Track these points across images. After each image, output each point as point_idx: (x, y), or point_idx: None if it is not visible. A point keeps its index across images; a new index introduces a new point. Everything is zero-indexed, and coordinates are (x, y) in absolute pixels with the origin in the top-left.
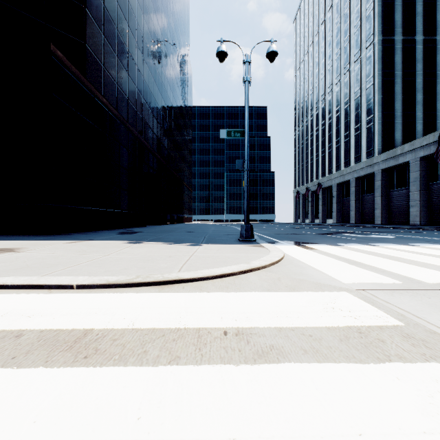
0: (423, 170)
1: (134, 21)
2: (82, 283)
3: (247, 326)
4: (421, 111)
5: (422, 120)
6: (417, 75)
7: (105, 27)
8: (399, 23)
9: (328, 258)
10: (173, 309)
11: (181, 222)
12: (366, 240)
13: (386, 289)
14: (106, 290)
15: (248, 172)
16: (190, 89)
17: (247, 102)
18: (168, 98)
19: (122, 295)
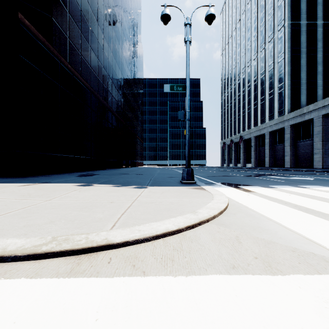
0: (324, 125)
1: (95, 5)
2: None
3: None
4: (321, 80)
5: (322, 86)
6: (318, 51)
7: (70, 6)
8: (304, 11)
9: (275, 203)
10: None
11: (135, 166)
12: (292, 182)
13: None
14: None
15: (189, 122)
16: (142, 64)
17: (188, 60)
18: (124, 69)
19: (2, 285)
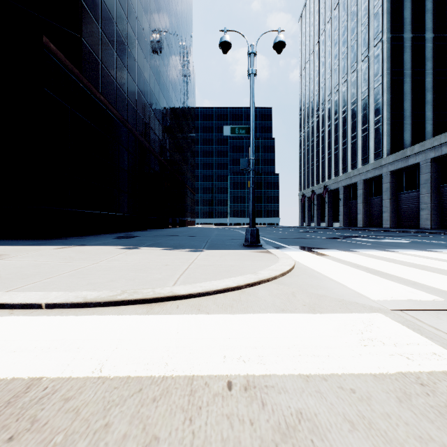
0: (433, 171)
1: (134, 16)
2: (52, 301)
3: (260, 372)
4: (431, 111)
5: (432, 121)
6: (427, 74)
7: (103, 21)
8: (408, 21)
9: (346, 266)
10: (160, 342)
11: (184, 225)
12: (380, 245)
13: (428, 308)
14: (82, 310)
15: (254, 172)
16: (193, 90)
17: (253, 97)
18: (170, 98)
19: (98, 318)
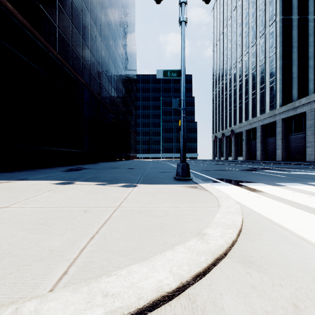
0: None
1: None
2: None
3: None
4: (313, 74)
5: (313, 81)
6: (309, 46)
7: None
8: (296, 6)
9: (303, 212)
10: None
11: (128, 159)
12: (297, 178)
13: None
14: None
15: (184, 112)
16: (135, 60)
17: (183, 42)
18: (117, 64)
19: None
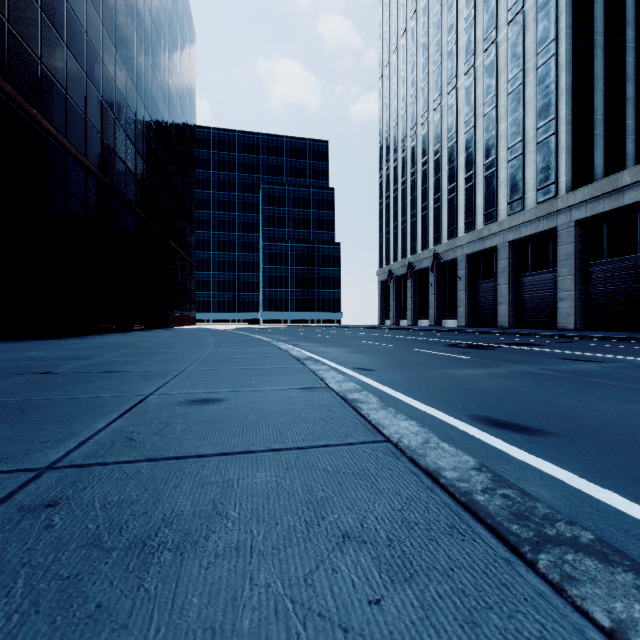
0: None
1: None
2: None
3: None
4: (633, 118)
5: (634, 135)
6: (627, 48)
7: None
8: None
9: None
10: None
11: (162, 326)
12: None
13: None
14: None
15: None
16: (191, 62)
17: None
18: (107, 0)
19: None
